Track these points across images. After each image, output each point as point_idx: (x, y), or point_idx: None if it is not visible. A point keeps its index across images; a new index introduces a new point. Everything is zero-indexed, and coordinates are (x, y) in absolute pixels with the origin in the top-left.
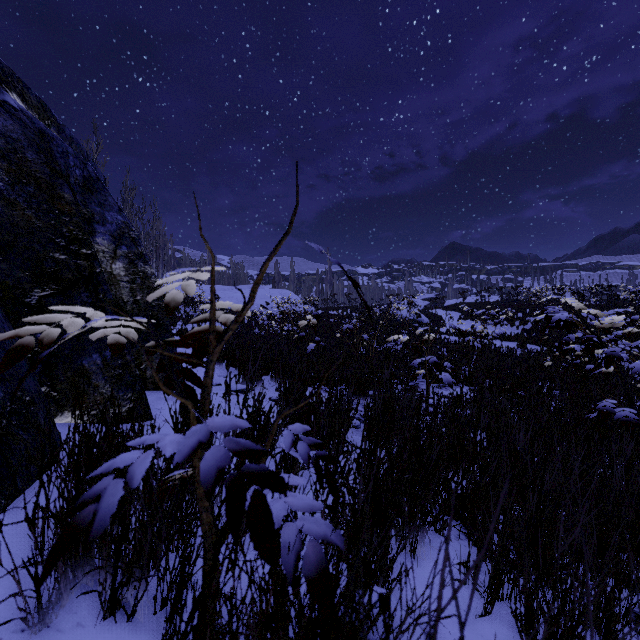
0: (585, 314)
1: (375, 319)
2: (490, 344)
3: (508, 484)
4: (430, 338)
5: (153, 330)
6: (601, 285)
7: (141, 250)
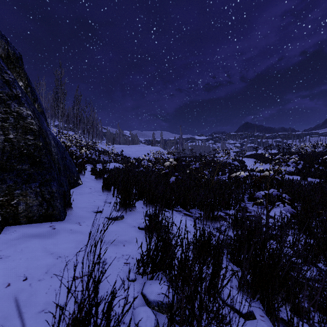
0: None
1: (208, 162)
2: (283, 177)
3: None
4: (267, 174)
5: None
6: None
7: (16, 92)
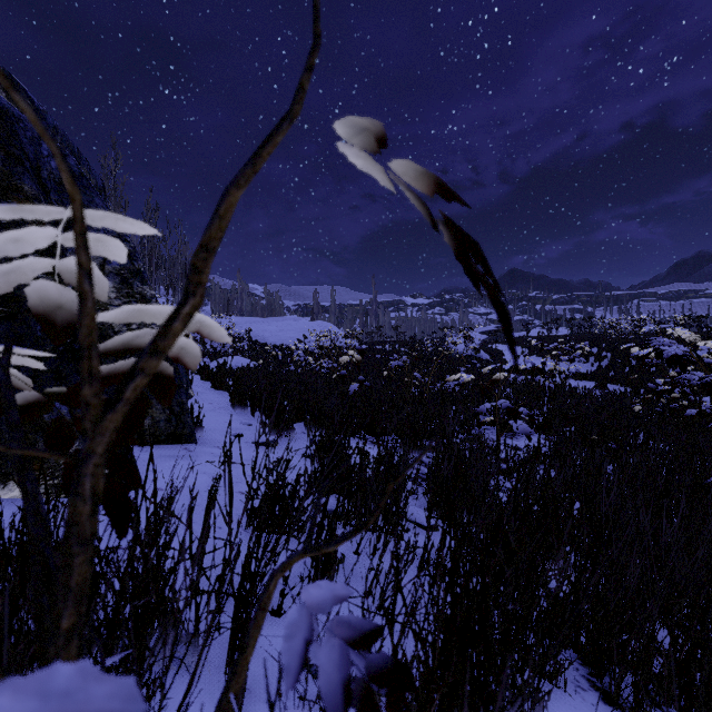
0: (705, 347)
1: (427, 355)
2: (563, 384)
3: (657, 606)
4: (501, 378)
5: (6, 371)
6: (689, 315)
7: (138, 266)
